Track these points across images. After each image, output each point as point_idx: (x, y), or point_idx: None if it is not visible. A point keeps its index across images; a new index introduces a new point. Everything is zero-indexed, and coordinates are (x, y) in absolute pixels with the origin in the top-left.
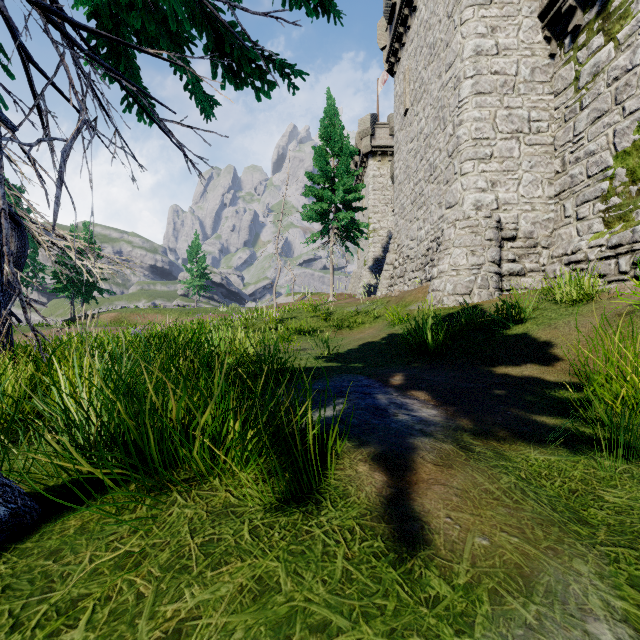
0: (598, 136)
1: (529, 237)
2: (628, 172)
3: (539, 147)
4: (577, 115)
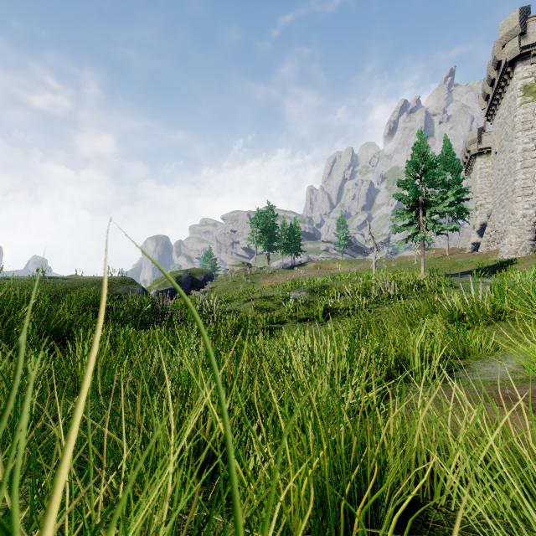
0: None
1: None
2: None
3: None
4: None
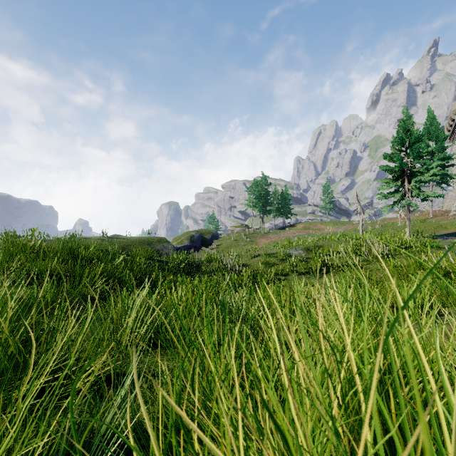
0: None
1: None
2: None
3: None
4: None
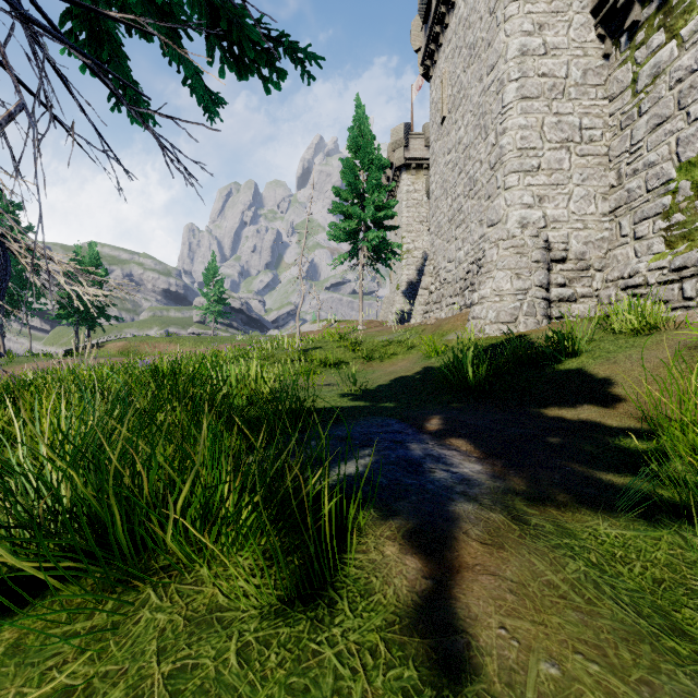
0: (659, 145)
1: (581, 258)
2: (693, 185)
3: (592, 158)
4: (635, 122)
